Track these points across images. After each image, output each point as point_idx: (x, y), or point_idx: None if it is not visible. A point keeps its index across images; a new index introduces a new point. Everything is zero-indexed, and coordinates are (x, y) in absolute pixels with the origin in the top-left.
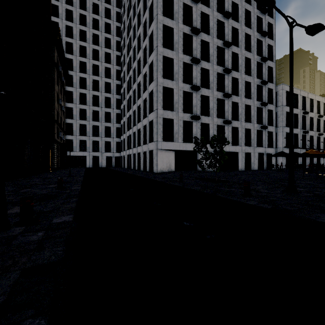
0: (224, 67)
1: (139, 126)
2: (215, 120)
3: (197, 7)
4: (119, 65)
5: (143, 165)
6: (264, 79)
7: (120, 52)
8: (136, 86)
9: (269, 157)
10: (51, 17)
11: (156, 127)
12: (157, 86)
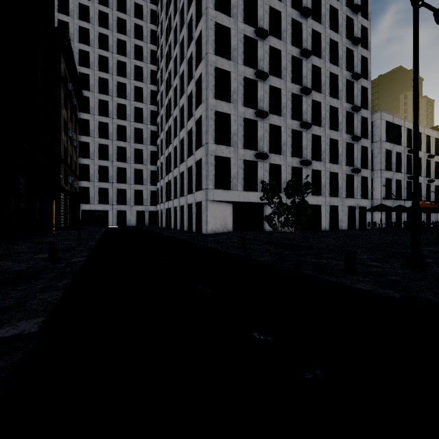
0: (301, 85)
1: (183, 168)
2: (288, 160)
3: (264, 0)
4: (154, 84)
5: (188, 224)
6: (356, 104)
7: (156, 66)
8: (178, 111)
9: (363, 212)
10: (58, 14)
11: (206, 168)
12: (207, 110)
